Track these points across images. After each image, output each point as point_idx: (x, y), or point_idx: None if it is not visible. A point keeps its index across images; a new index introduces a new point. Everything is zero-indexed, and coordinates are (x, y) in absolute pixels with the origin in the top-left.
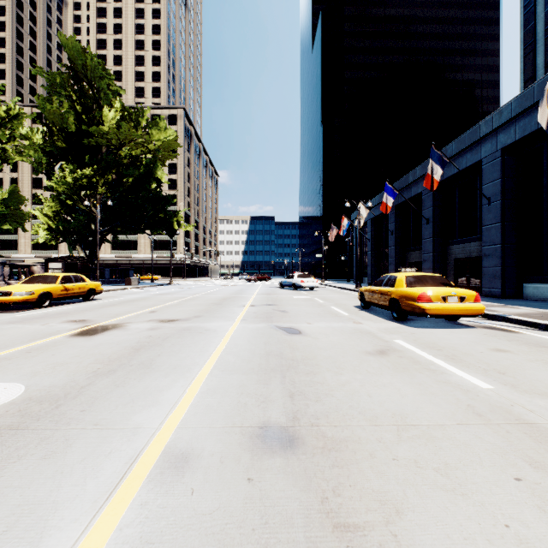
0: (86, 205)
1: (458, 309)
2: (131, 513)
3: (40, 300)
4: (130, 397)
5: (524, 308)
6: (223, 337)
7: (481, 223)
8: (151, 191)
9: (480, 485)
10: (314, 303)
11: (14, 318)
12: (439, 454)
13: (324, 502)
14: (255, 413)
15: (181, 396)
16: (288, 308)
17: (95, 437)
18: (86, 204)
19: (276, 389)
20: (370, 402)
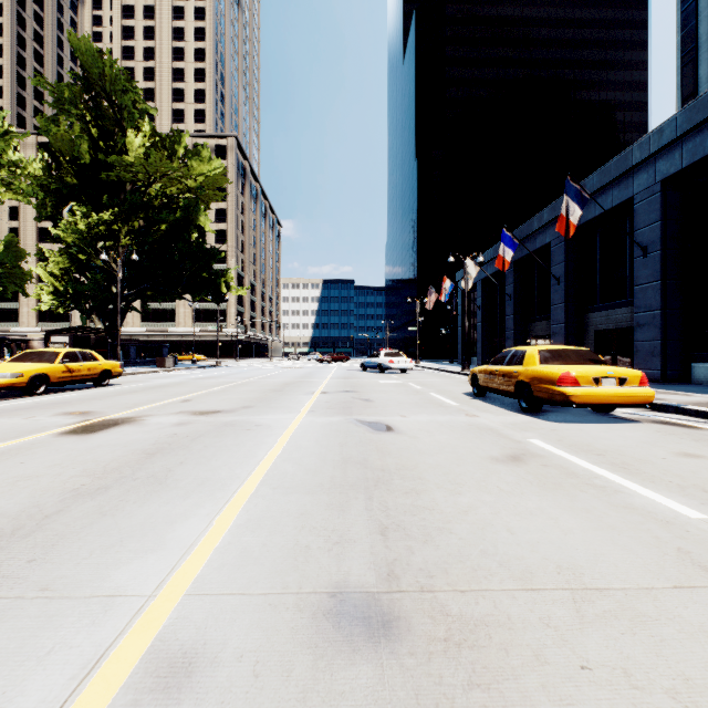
0: (102, 260)
1: (617, 396)
2: None
3: (32, 385)
4: (118, 535)
5: (700, 396)
6: (281, 436)
7: (632, 283)
8: (191, 243)
9: None
10: (409, 389)
11: None
12: (665, 654)
13: None
14: (323, 566)
15: (202, 533)
16: (374, 396)
17: (33, 617)
18: (104, 258)
19: (358, 519)
20: (514, 544)
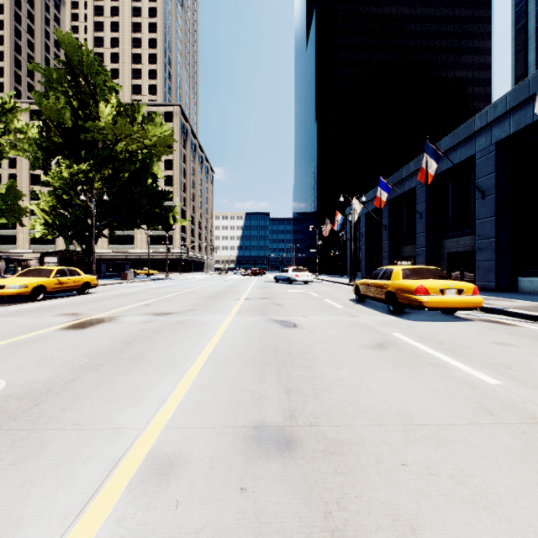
0: (82, 200)
1: (456, 302)
2: (105, 532)
3: (34, 294)
4: (116, 394)
5: (520, 301)
6: (217, 331)
7: (475, 217)
8: (147, 186)
9: (504, 496)
10: (309, 297)
11: (7, 311)
12: (453, 458)
13: (327, 517)
14: (249, 412)
15: (170, 393)
16: (283, 302)
17: (74, 439)
18: (82, 198)
19: (271, 384)
20: (372, 399)
